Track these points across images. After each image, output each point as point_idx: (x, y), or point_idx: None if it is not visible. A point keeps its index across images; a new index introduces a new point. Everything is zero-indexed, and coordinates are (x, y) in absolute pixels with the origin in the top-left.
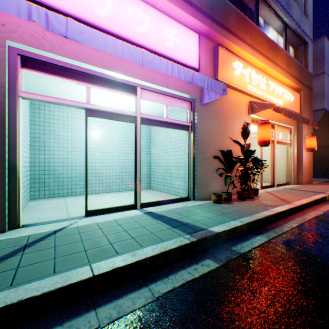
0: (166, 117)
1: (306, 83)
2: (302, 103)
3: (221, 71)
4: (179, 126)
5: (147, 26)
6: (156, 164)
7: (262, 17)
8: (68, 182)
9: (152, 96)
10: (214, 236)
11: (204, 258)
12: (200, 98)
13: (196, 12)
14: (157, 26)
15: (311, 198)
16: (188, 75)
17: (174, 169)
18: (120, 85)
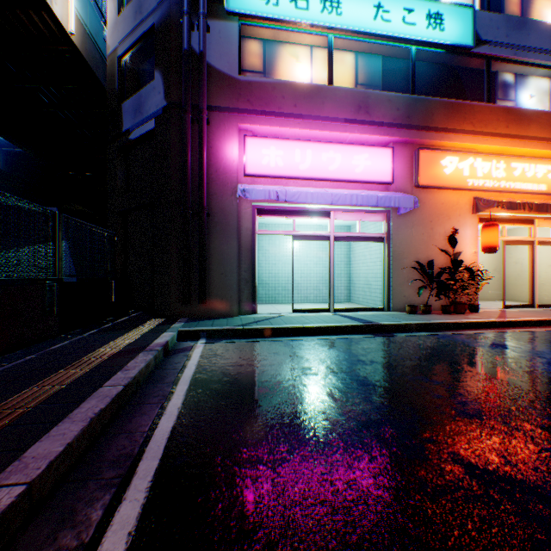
0: (358, 232)
1: None
2: None
3: (423, 175)
4: (372, 239)
5: (338, 163)
6: (356, 275)
7: (509, 72)
8: (272, 291)
9: (344, 216)
10: (380, 325)
11: (367, 334)
12: (396, 208)
13: (387, 129)
14: (347, 159)
15: None
16: (372, 200)
17: (372, 280)
18: (317, 212)
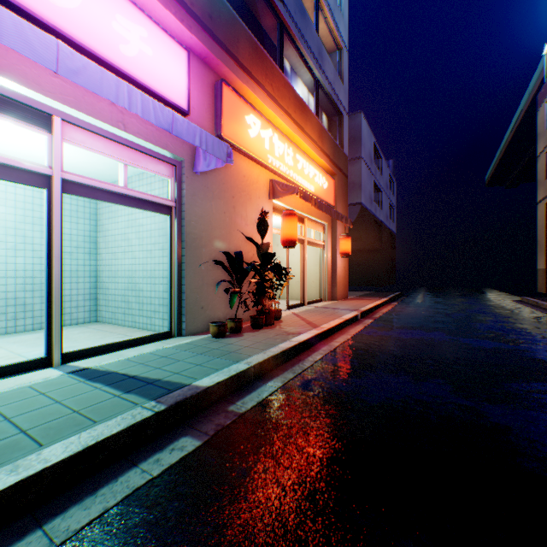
0: (125, 186)
1: (341, 166)
2: (337, 193)
3: (228, 124)
4: (152, 206)
5: None
6: (110, 273)
7: (290, 60)
8: None
9: (93, 141)
10: (201, 394)
11: (179, 437)
12: (192, 161)
13: (183, 11)
14: (101, 8)
15: (342, 318)
16: (164, 116)
17: (145, 283)
18: (6, 101)
